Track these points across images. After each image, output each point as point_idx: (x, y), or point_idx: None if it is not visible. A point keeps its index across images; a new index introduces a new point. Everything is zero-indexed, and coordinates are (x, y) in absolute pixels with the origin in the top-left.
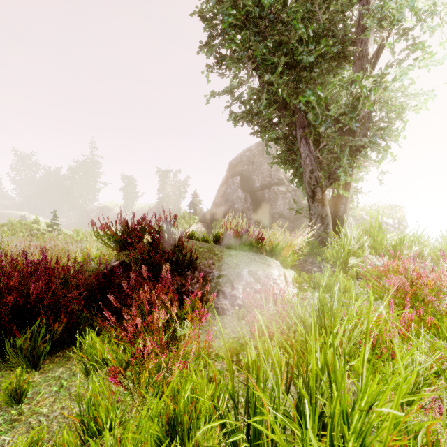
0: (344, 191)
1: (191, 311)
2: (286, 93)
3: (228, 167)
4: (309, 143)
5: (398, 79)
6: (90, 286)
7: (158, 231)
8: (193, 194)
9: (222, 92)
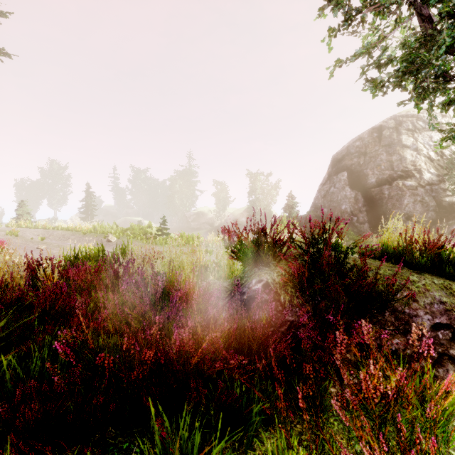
0: None
1: (417, 400)
2: None
3: (331, 163)
4: None
5: None
6: (240, 328)
7: (312, 242)
8: (288, 196)
9: (352, 57)
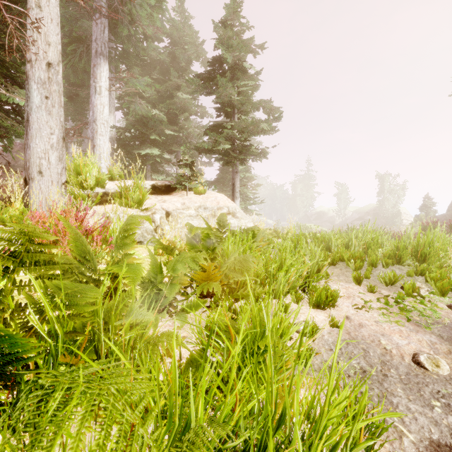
0: None
1: None
2: None
3: None
4: None
5: None
6: None
7: (450, 225)
8: (425, 197)
9: None
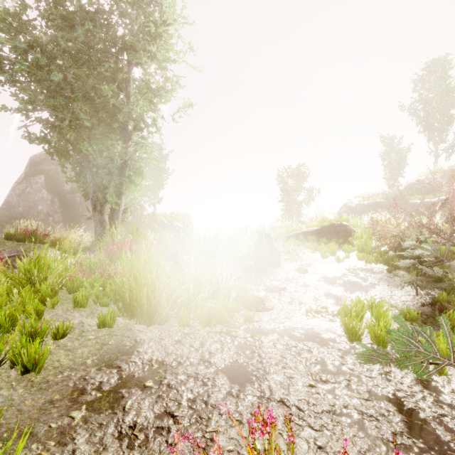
0: (117, 206)
1: None
2: (74, 137)
3: (29, 163)
4: (93, 173)
5: (140, 151)
6: None
7: None
8: None
9: (16, 110)
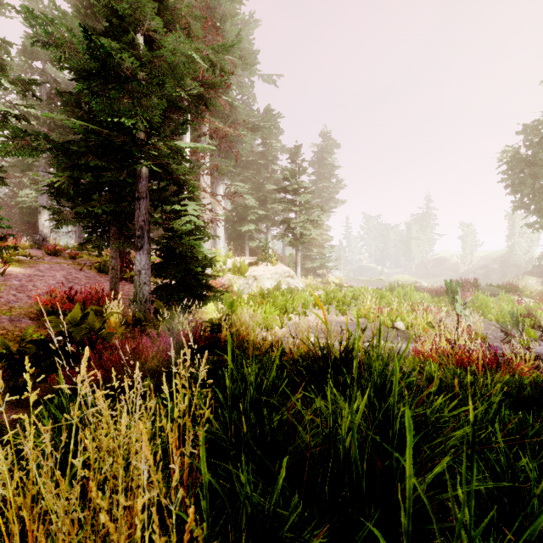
0: None
1: None
2: None
3: None
4: None
5: None
6: None
7: (472, 283)
8: None
9: (523, 207)
